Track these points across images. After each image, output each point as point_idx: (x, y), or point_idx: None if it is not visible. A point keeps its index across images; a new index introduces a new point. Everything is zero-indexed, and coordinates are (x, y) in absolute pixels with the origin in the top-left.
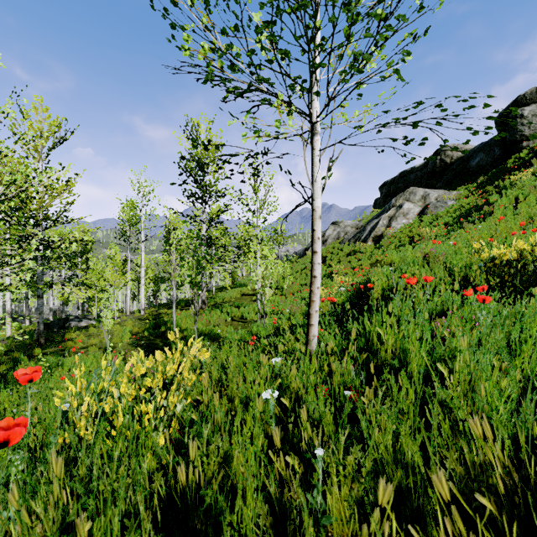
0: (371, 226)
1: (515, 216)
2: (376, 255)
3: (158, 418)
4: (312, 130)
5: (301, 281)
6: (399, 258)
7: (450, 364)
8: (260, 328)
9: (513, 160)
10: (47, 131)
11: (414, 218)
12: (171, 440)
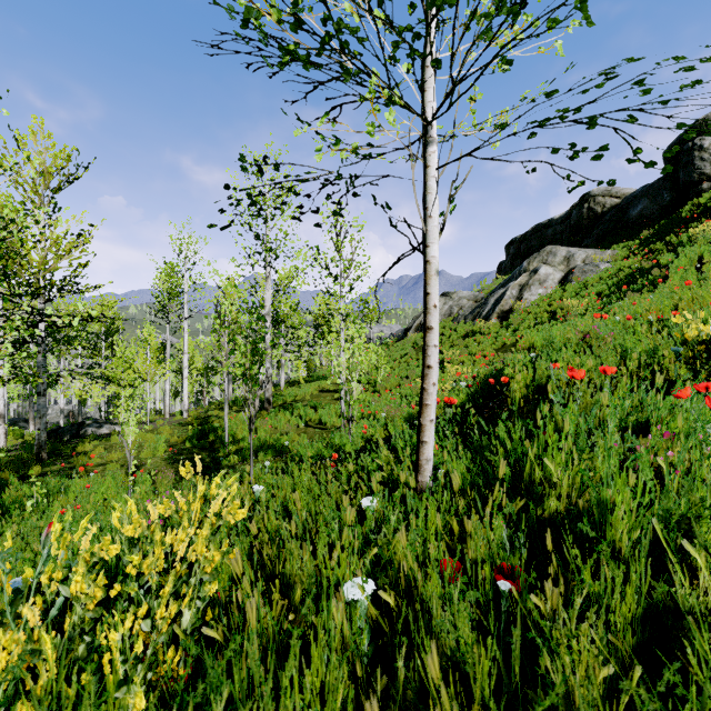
0: (495, 298)
1: (702, 282)
2: (503, 337)
3: (126, 662)
4: (425, 134)
5: (401, 372)
6: (543, 341)
7: (687, 527)
8: (344, 440)
9: (689, 208)
10: (50, 165)
11: (553, 287)
12: (172, 678)
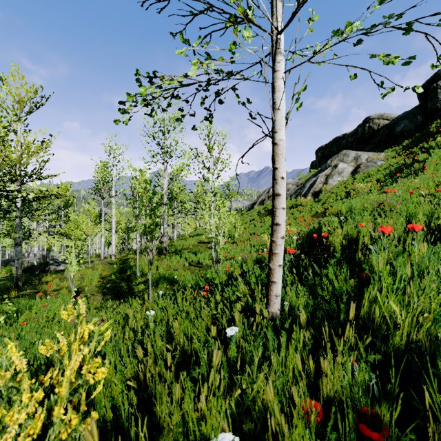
0: (310, 184)
1: None
2: (316, 208)
3: None
4: (276, 43)
5: (250, 231)
6: (347, 209)
7: None
8: (214, 275)
9: (435, 125)
10: (24, 96)
11: (347, 176)
12: None
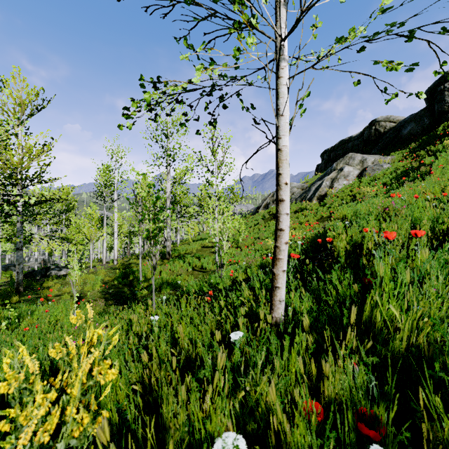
0: (315, 187)
1: None
2: (321, 212)
3: None
4: (279, 50)
5: (254, 235)
6: (352, 213)
7: None
8: (217, 280)
9: (442, 128)
10: (25, 99)
11: (353, 180)
12: None
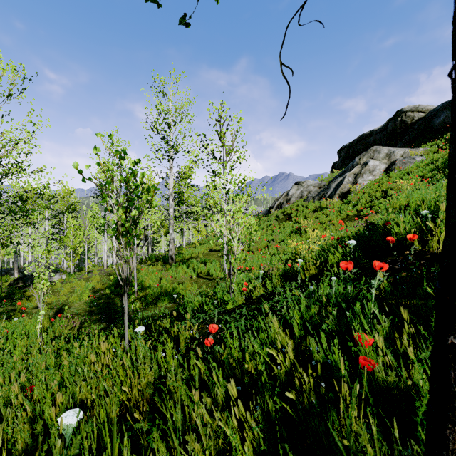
0: (335, 184)
1: None
2: (346, 210)
3: None
4: None
5: (268, 237)
6: (418, 202)
7: None
8: (225, 297)
9: None
10: None
11: (380, 175)
12: None
